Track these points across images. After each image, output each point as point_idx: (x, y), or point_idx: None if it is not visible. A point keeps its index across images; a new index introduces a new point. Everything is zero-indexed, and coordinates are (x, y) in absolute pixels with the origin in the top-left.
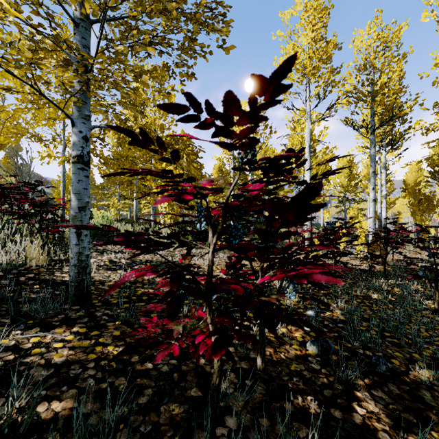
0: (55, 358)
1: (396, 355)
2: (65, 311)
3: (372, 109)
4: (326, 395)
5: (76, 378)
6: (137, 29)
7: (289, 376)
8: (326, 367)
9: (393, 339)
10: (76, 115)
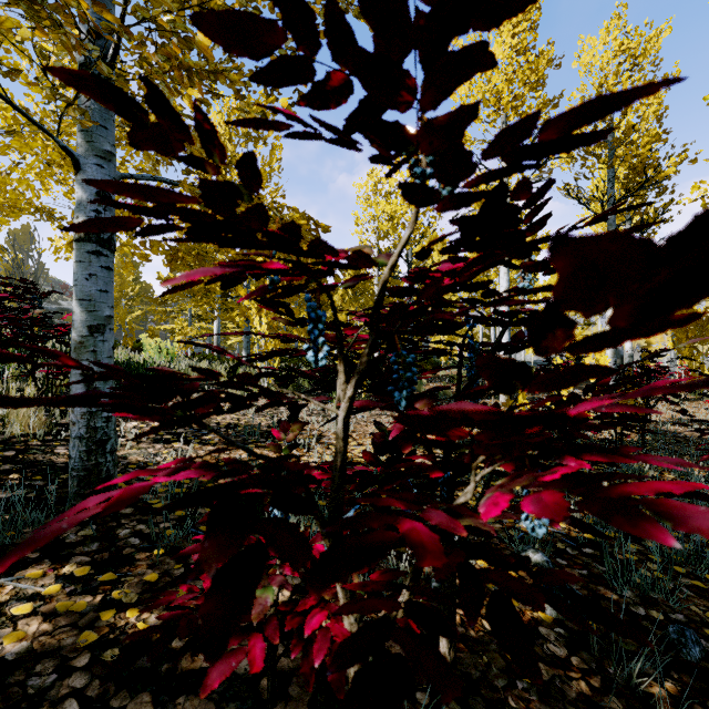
0: (7, 644)
1: None
2: None
3: (610, 169)
4: None
5: (39, 699)
6: None
7: (507, 677)
8: (578, 651)
9: (694, 582)
10: (84, 151)
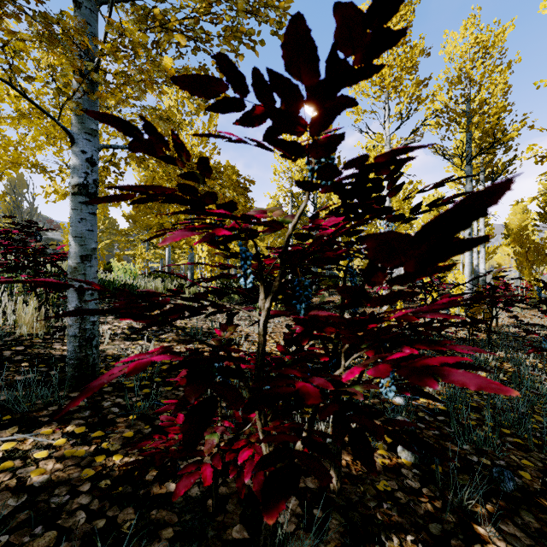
0: (33, 476)
1: (524, 464)
2: (59, 401)
3: (468, 133)
4: (434, 533)
5: (59, 510)
6: (163, 16)
7: (377, 500)
8: (428, 484)
9: (516, 439)
10: (77, 129)
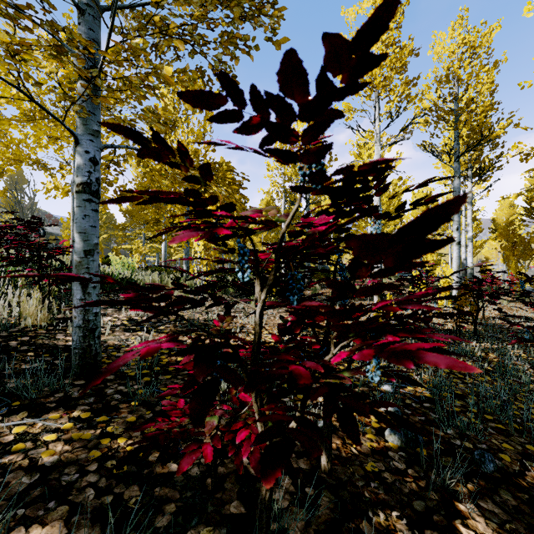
0: (44, 457)
1: (505, 447)
2: (65, 388)
3: (455, 130)
4: (418, 509)
5: (70, 487)
6: (162, 21)
7: (365, 480)
8: (413, 466)
9: (497, 425)
10: (81, 130)
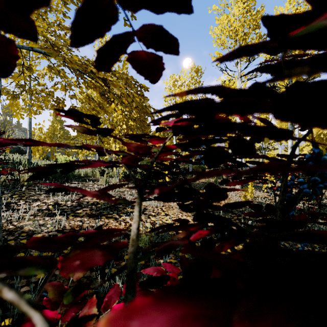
0: None
1: None
2: None
3: None
4: None
5: None
6: None
7: None
8: None
9: None
10: None
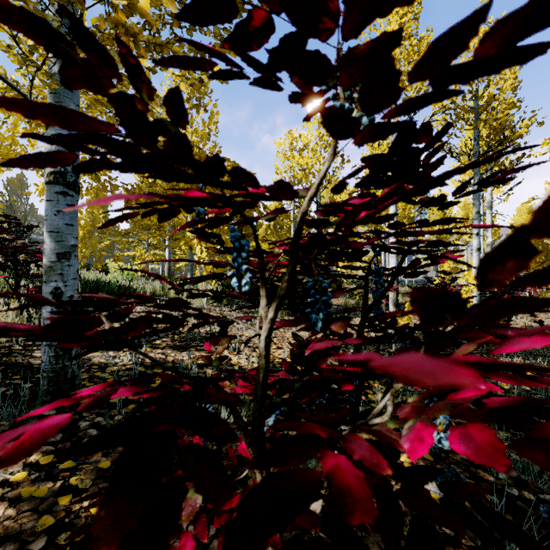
0: None
1: None
2: (29, 421)
3: (475, 130)
4: None
5: None
6: None
7: None
8: (465, 529)
9: None
10: None
